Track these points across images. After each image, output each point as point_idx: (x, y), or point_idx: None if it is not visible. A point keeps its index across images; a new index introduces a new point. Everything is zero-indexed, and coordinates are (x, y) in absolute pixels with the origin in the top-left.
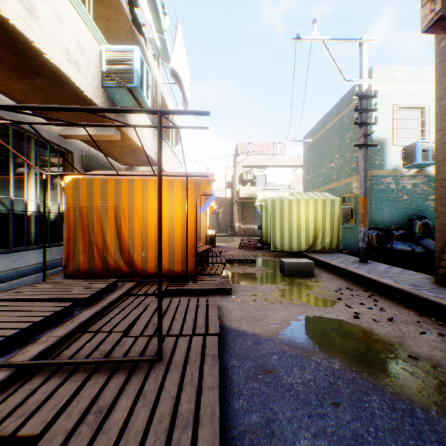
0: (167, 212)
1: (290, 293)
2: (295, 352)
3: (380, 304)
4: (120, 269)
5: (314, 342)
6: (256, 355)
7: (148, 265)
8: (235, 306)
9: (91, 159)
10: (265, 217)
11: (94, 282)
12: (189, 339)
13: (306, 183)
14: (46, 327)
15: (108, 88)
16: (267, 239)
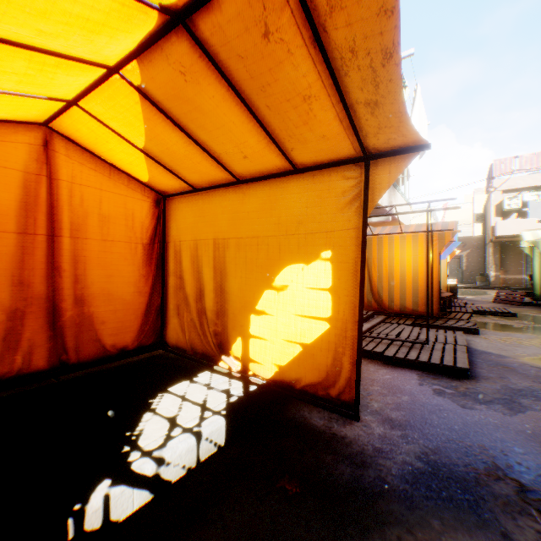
0: (411, 262)
1: None
2: (536, 366)
3: None
4: (371, 306)
5: None
6: (498, 361)
7: (394, 304)
8: (482, 341)
9: None
10: (538, 262)
11: None
12: (442, 345)
13: None
14: None
15: None
16: None
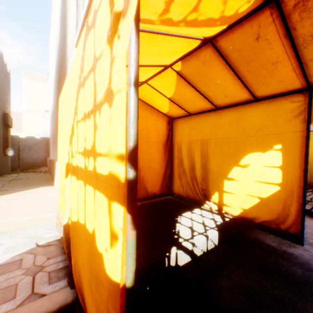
0: None
1: None
2: None
3: None
4: None
5: None
6: None
7: (312, 179)
8: None
9: None
10: None
11: None
12: None
13: None
14: None
15: None
16: None
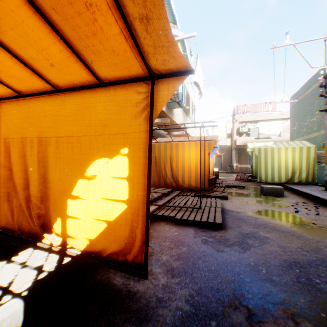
0: (194, 158)
1: (262, 201)
2: (255, 217)
3: (319, 210)
4: (172, 185)
5: (266, 216)
6: (237, 216)
7: (185, 183)
8: (229, 203)
9: (154, 132)
10: (255, 159)
11: (164, 189)
12: (209, 208)
13: (292, 133)
14: (158, 199)
15: (168, 102)
16: (256, 174)
